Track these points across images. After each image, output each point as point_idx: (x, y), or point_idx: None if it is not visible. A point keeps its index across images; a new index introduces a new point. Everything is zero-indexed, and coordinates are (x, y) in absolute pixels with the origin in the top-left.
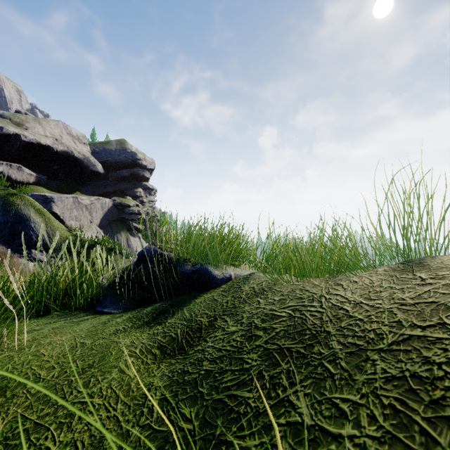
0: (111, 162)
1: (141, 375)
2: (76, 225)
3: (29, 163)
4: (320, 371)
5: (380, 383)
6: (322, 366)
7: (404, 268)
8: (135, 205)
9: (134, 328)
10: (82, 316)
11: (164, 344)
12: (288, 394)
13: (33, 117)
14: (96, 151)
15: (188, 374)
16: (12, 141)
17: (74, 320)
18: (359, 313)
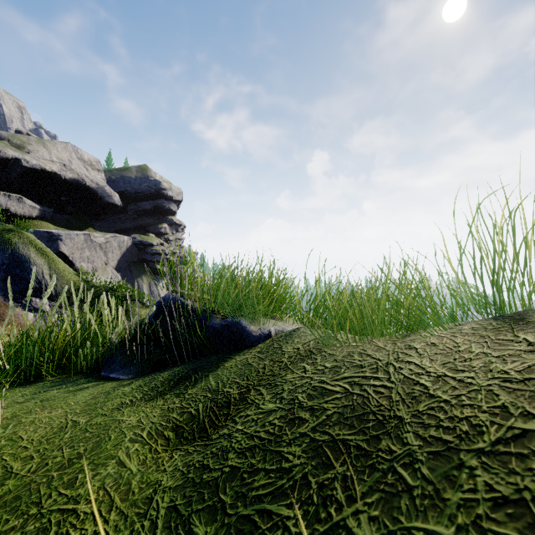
0: (130, 192)
1: (147, 468)
2: (89, 267)
3: (32, 193)
4: (391, 480)
5: (485, 508)
6: (394, 472)
7: (499, 326)
8: (159, 244)
9: (144, 400)
10: (82, 382)
11: (180, 423)
12: (345, 515)
13: (36, 139)
14: (113, 179)
15: (207, 470)
16: (11, 167)
17: (70, 389)
18: (443, 392)
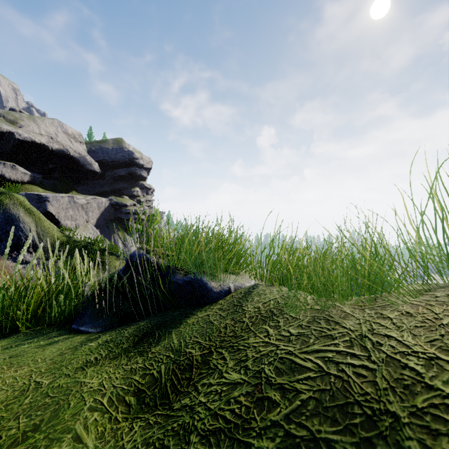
0: (108, 161)
1: (105, 443)
2: (72, 225)
3: (24, 162)
4: None
5: None
6: None
7: None
8: (132, 205)
9: (109, 358)
10: (53, 335)
11: (142, 387)
12: None
13: (28, 115)
14: (93, 150)
15: None
16: (5, 139)
17: (40, 343)
18: (443, 382)
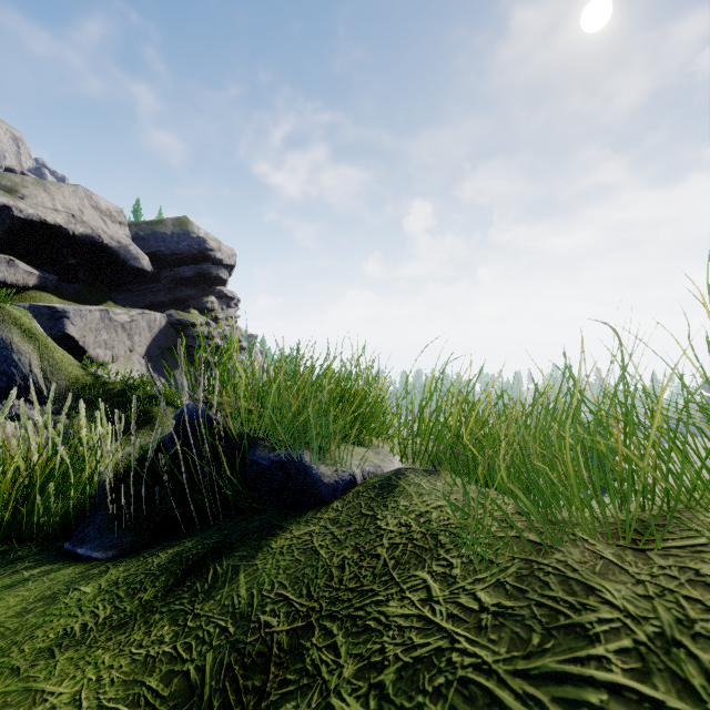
0: (165, 253)
1: None
2: (107, 356)
3: (28, 254)
4: None
5: None
6: None
7: None
8: (204, 324)
9: (110, 626)
10: (25, 565)
11: (162, 705)
12: None
13: (34, 179)
14: (141, 236)
15: None
16: None
17: None
18: None
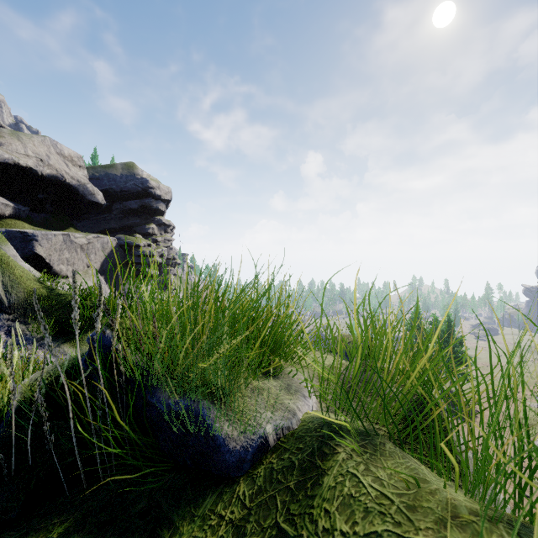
0: (115, 190)
1: None
2: (68, 270)
3: (5, 190)
4: None
5: None
6: None
7: None
8: (146, 245)
9: None
10: None
11: None
12: None
13: (10, 131)
14: (96, 177)
15: None
16: None
17: None
18: None
